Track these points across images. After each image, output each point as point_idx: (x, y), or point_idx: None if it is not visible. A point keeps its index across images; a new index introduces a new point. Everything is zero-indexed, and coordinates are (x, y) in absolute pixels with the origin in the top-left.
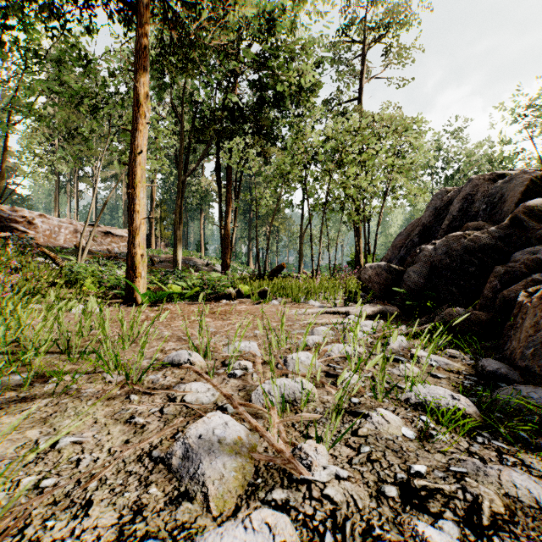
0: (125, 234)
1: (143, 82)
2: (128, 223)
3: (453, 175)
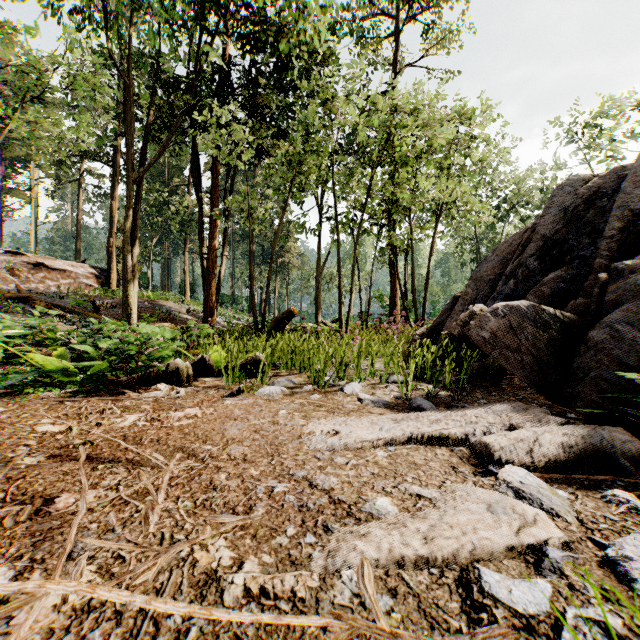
0: (69, 267)
1: None
2: None
3: (498, 206)
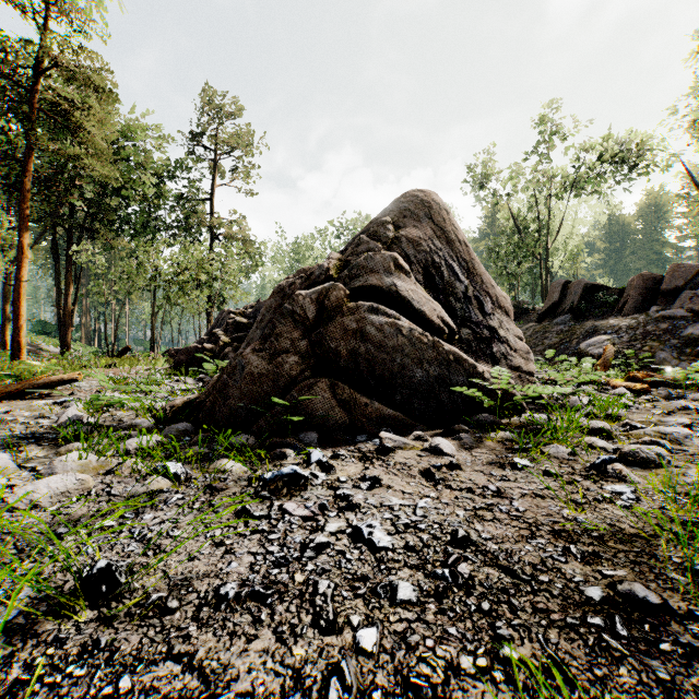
0: None
1: (26, 236)
2: (15, 322)
3: None
